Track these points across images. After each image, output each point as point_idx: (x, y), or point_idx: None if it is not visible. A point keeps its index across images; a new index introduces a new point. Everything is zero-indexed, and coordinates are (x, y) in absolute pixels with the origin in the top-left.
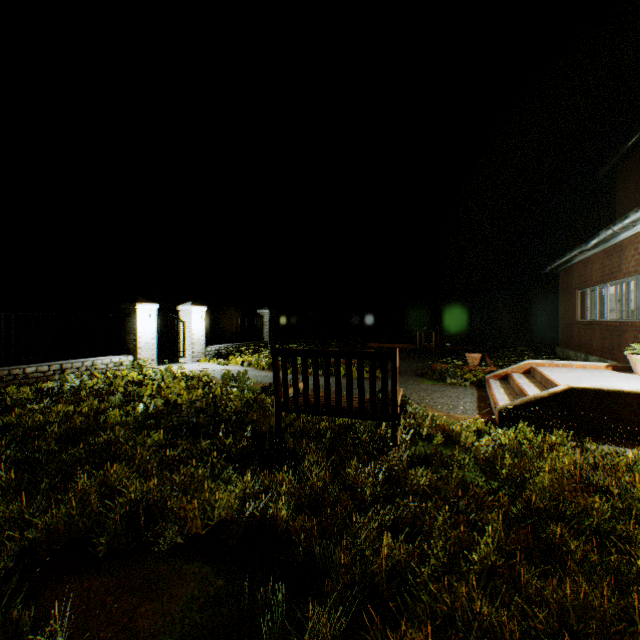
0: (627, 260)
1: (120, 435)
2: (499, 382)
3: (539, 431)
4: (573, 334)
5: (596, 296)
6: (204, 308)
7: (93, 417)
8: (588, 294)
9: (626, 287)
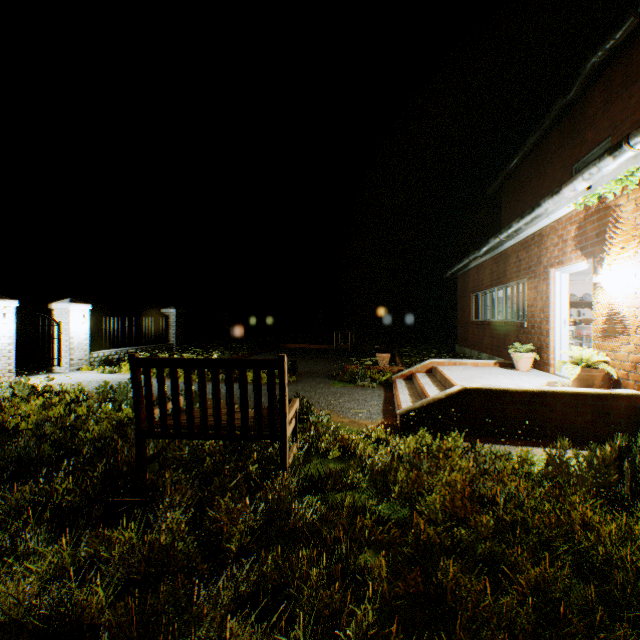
0: (511, 267)
1: None
2: (405, 382)
3: (437, 434)
4: (469, 333)
5: (487, 299)
6: (88, 306)
7: None
8: (481, 297)
9: (509, 291)
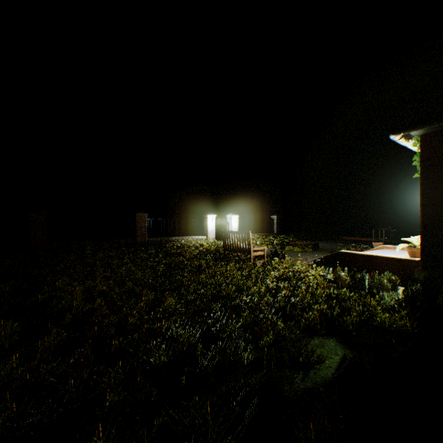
0: None
1: (186, 254)
2: None
3: (318, 267)
4: None
5: None
6: (237, 216)
7: (183, 250)
8: None
9: None
